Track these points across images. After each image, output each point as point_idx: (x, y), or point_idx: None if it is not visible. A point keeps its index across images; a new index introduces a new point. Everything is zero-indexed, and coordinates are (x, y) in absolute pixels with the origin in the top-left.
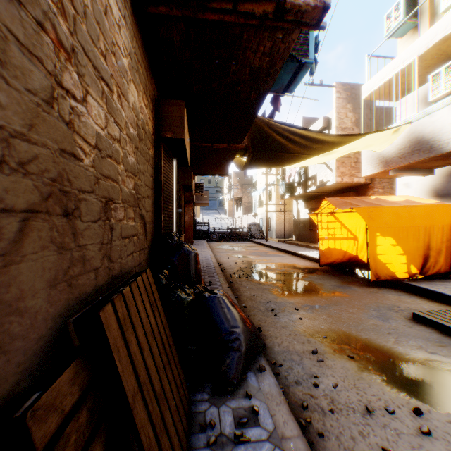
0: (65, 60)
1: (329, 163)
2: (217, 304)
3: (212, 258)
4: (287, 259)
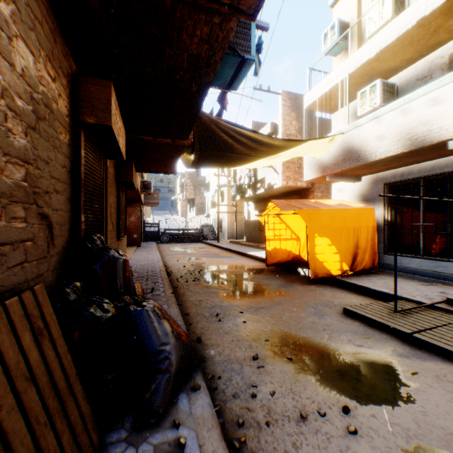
0: None
1: (276, 167)
2: (144, 319)
3: (159, 262)
4: (237, 260)
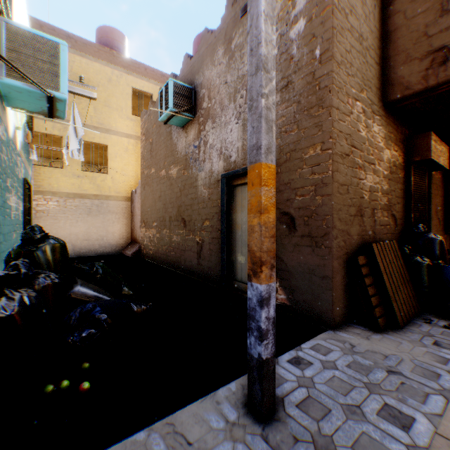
0: (360, 171)
1: None
2: (448, 271)
3: None
4: None
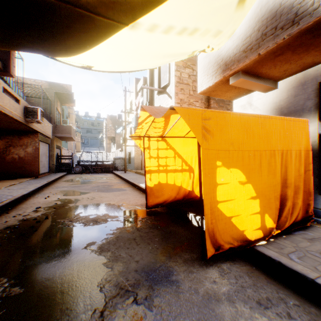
0: None
1: (170, 92)
2: None
3: None
4: (122, 195)
